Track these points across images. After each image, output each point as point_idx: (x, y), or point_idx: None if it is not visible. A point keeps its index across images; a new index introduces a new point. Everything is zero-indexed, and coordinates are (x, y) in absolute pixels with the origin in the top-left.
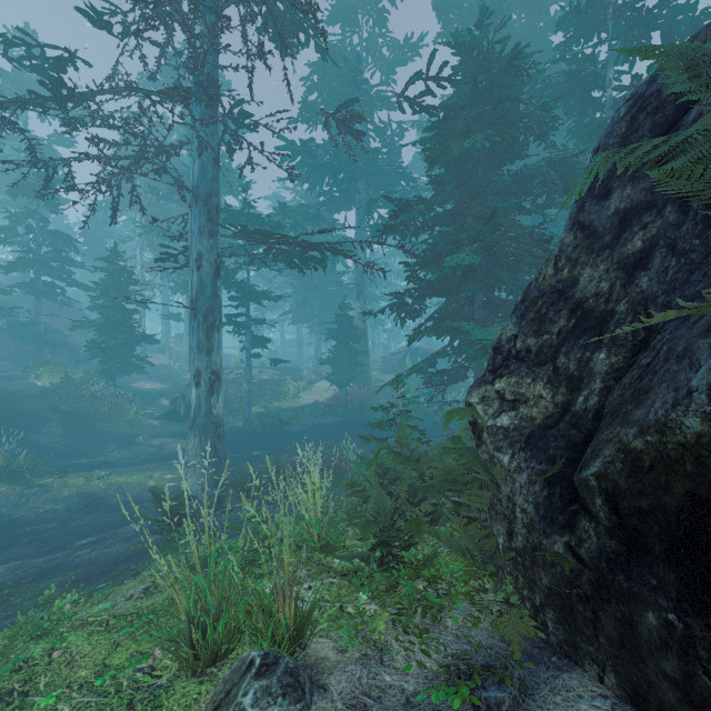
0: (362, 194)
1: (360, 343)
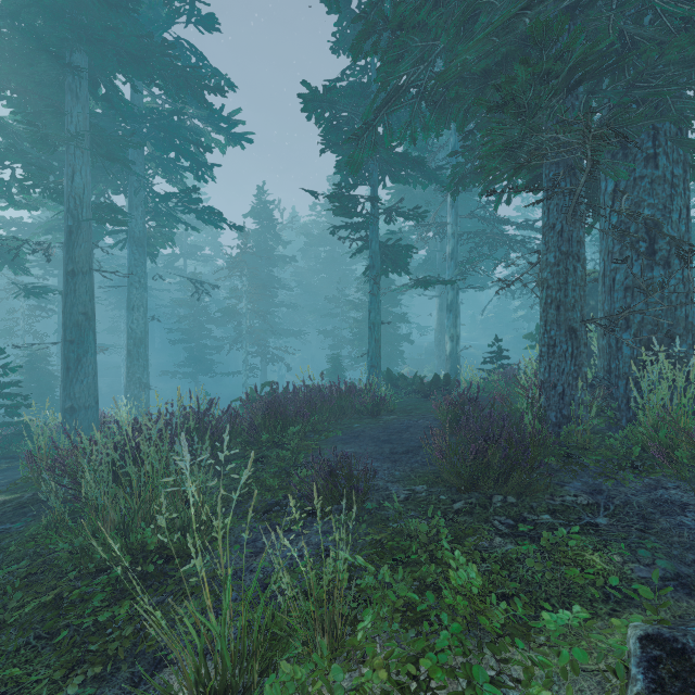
0: None
1: None
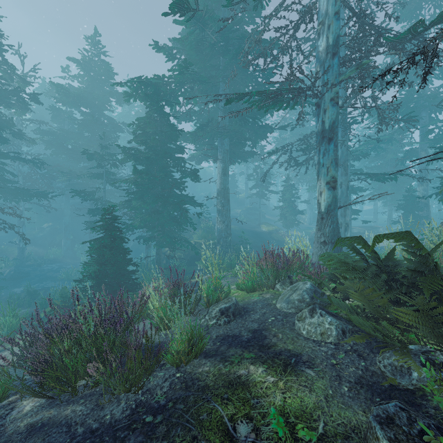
0: (425, 119)
1: (423, 211)
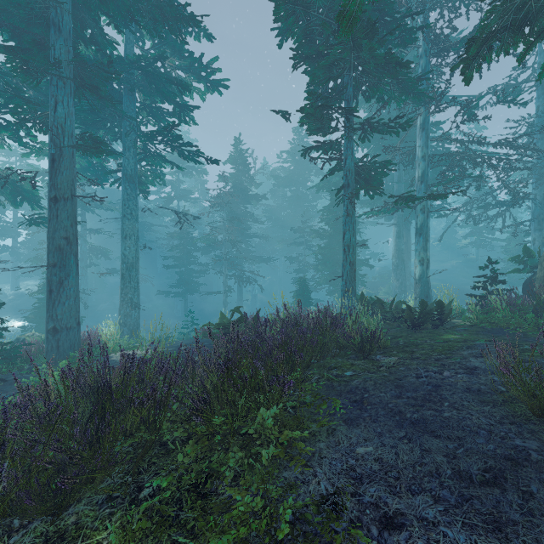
0: None
1: None
